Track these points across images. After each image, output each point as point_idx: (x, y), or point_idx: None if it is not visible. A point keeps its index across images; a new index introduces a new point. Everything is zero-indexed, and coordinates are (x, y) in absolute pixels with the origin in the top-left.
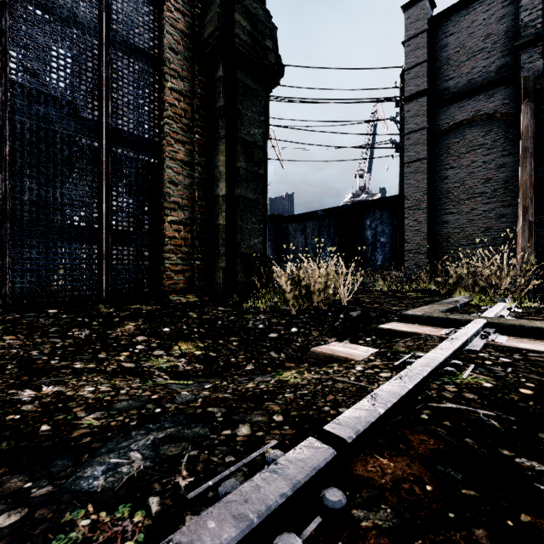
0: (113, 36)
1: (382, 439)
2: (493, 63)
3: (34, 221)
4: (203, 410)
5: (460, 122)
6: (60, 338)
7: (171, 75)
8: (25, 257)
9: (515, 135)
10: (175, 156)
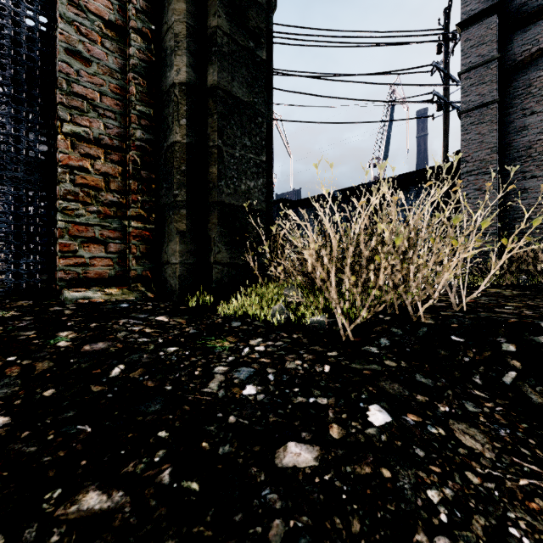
0: None
1: None
2: None
3: None
4: None
5: None
6: None
7: None
8: None
9: None
10: (83, 2)
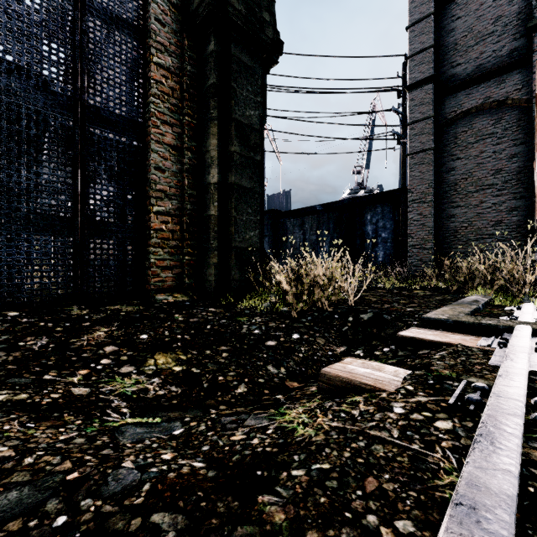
0: (90, 1)
1: None
2: (504, 47)
3: None
4: (142, 524)
5: (468, 110)
6: (5, 351)
7: (157, 48)
8: None
9: (528, 123)
10: (162, 139)
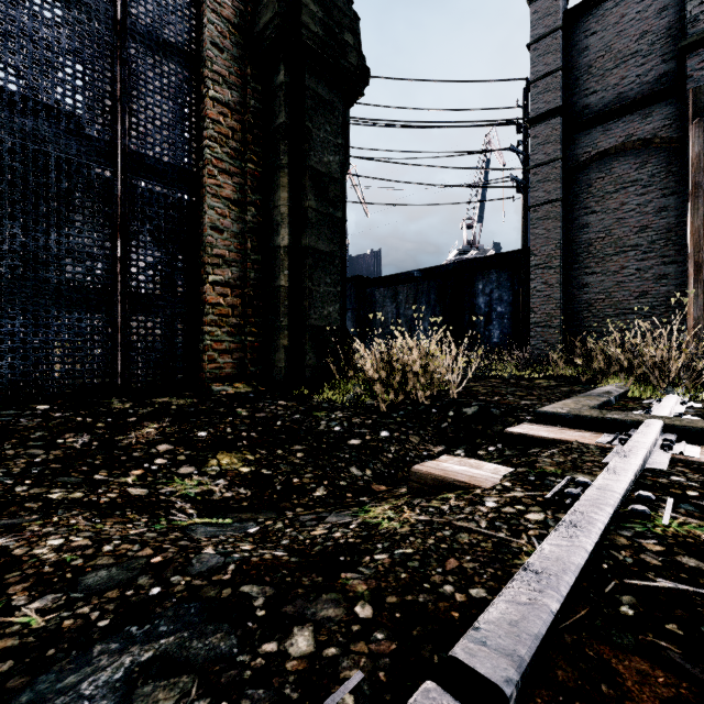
0: (132, 23)
1: (563, 671)
2: (650, 71)
3: (18, 280)
4: (233, 592)
5: (605, 151)
6: (44, 449)
7: (213, 80)
8: (4, 331)
9: (681, 167)
10: (219, 192)
